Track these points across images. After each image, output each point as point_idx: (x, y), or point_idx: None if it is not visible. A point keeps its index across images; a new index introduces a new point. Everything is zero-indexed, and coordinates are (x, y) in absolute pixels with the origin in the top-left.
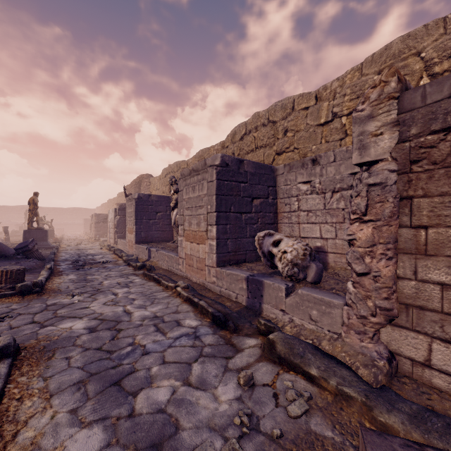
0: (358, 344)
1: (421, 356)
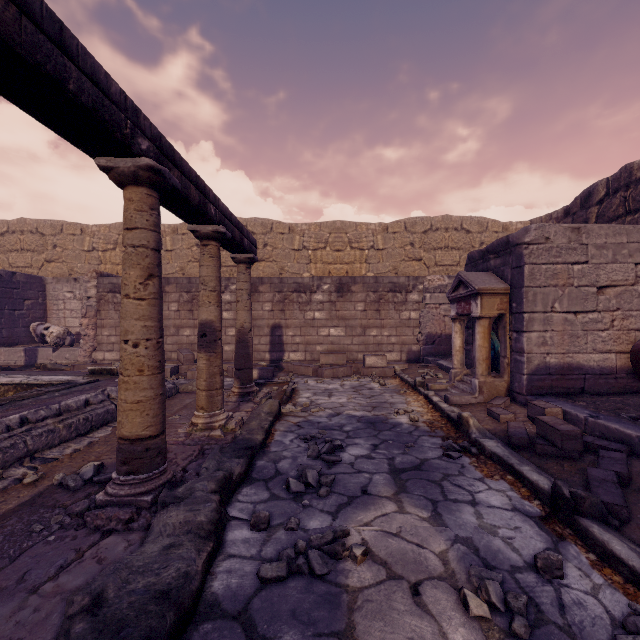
0: (84, 360)
1: (103, 358)
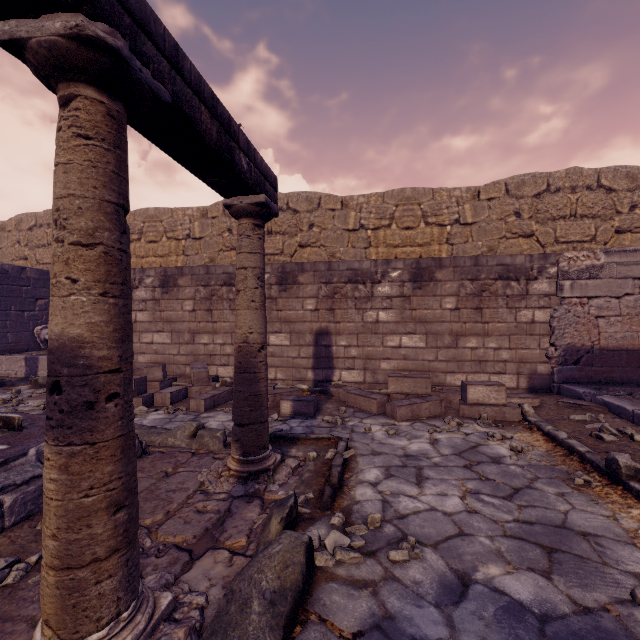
0: None
1: None
